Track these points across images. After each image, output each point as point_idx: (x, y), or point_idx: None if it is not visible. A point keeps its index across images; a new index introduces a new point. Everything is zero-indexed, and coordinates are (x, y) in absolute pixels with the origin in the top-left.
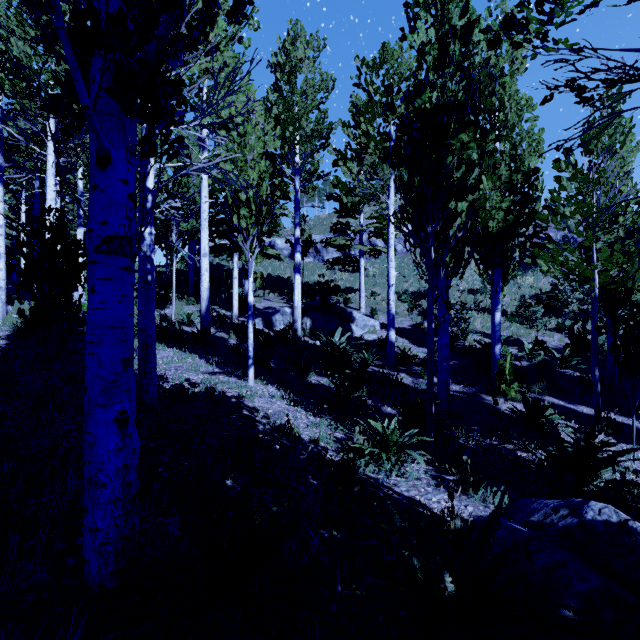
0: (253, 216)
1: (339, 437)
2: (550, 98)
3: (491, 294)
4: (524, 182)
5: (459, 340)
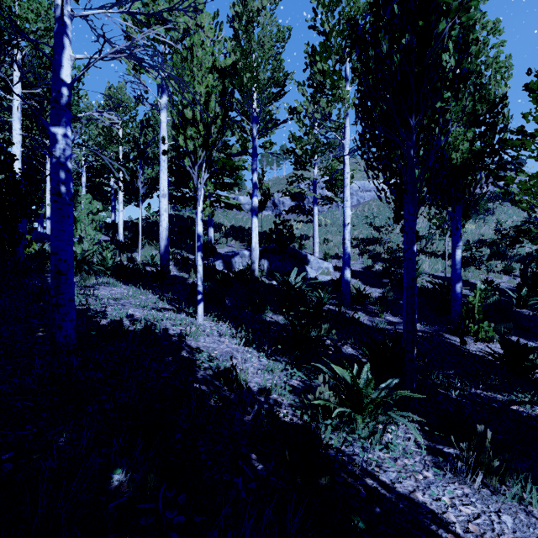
0: (201, 137)
1: (296, 385)
2: None
3: (451, 231)
4: (488, 113)
5: None
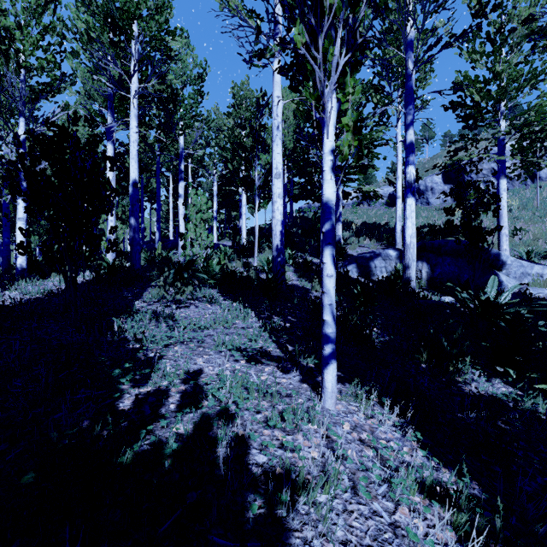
0: None
1: None
2: None
3: None
4: None
5: None
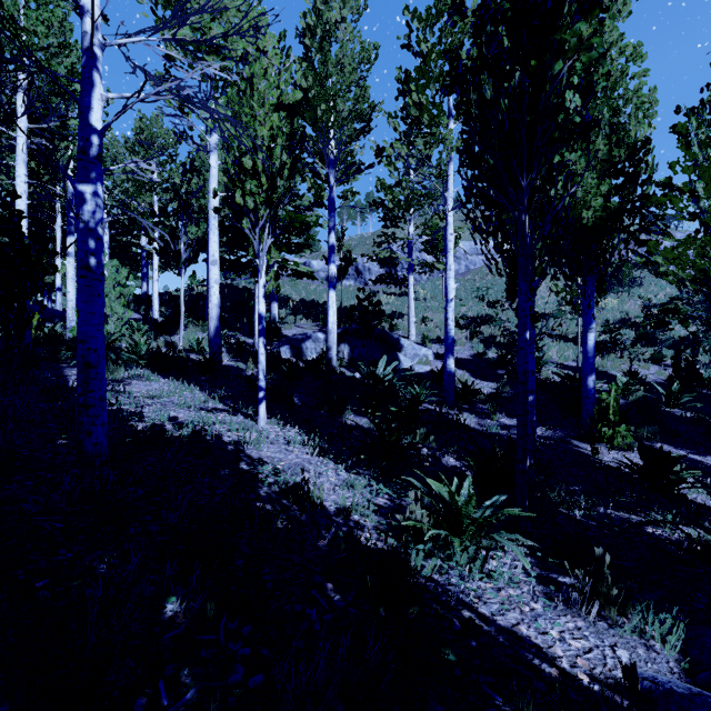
0: (263, 192)
1: (382, 504)
2: None
3: (582, 309)
4: (628, 160)
5: None
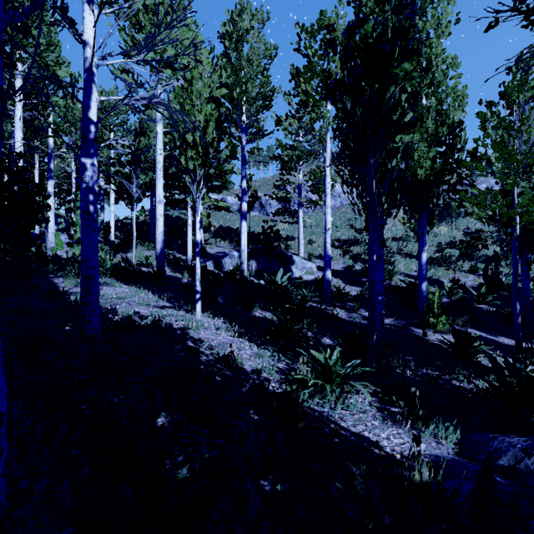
0: (200, 157)
1: (281, 367)
2: (495, 24)
3: (418, 237)
4: (449, 134)
5: (386, 280)
